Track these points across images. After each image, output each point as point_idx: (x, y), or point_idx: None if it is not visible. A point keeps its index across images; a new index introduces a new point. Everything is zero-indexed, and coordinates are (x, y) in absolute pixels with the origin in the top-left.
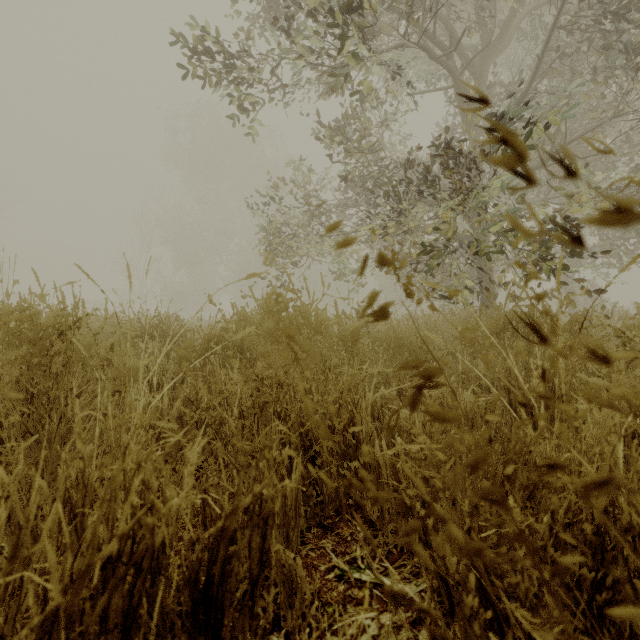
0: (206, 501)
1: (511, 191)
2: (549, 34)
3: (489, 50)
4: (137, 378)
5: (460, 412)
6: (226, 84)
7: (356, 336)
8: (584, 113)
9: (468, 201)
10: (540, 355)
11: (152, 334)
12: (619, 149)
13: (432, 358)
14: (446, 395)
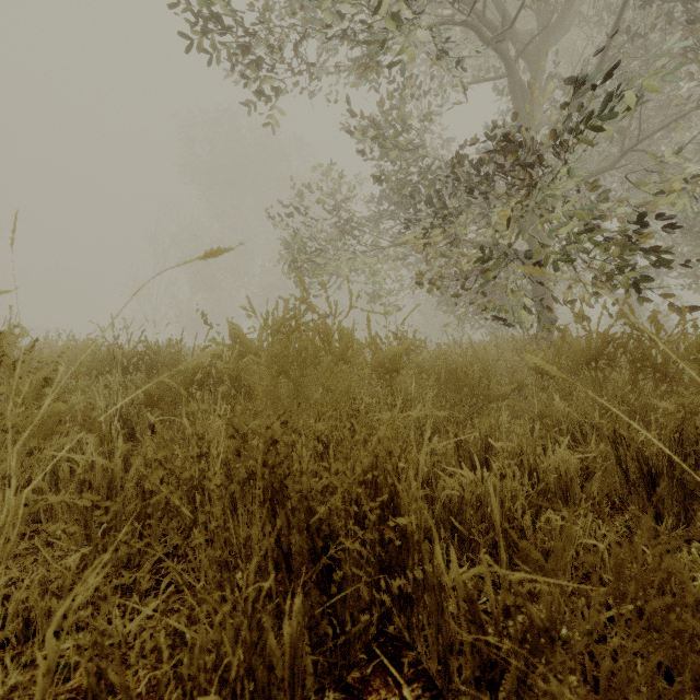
0: (100, 698)
1: (586, 187)
2: (622, 8)
3: (547, 34)
4: (56, 430)
5: (552, 478)
6: (240, 70)
7: (396, 365)
8: (656, 109)
9: (531, 201)
10: (651, 392)
11: (137, 364)
12: (696, 151)
13: (495, 395)
14: (526, 450)
